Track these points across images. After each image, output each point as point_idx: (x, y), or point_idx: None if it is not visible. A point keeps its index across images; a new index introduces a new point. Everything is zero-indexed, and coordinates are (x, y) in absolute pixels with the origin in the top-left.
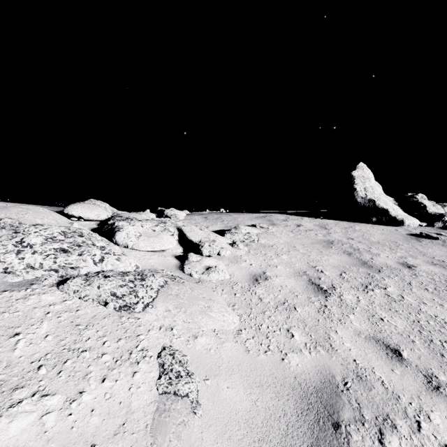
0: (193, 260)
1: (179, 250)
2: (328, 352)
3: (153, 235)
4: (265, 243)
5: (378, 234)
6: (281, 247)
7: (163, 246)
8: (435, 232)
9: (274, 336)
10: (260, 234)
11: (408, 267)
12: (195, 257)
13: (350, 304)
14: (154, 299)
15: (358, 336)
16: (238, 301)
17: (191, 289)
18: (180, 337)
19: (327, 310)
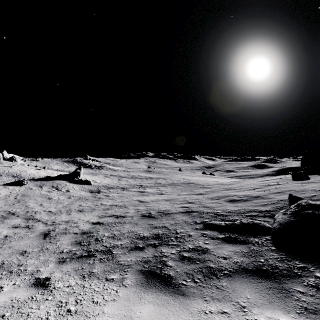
0: None
1: None
2: None
3: None
4: None
5: None
6: None
7: None
8: None
9: None
10: None
11: None
12: None
13: None
14: None
15: None
16: None
17: None
18: None
19: None
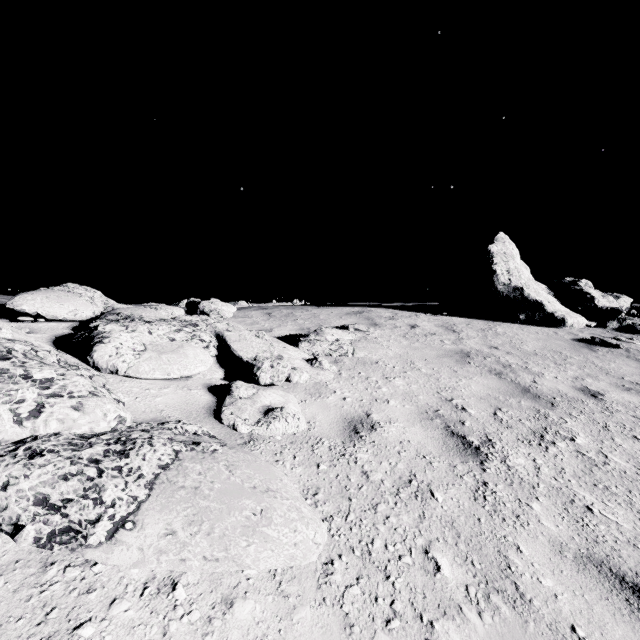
0: (241, 396)
1: (218, 374)
2: (516, 608)
3: (169, 349)
4: (364, 357)
5: (532, 339)
6: (392, 364)
7: (185, 369)
8: (610, 336)
9: (402, 573)
10: (356, 342)
11: (593, 395)
12: (244, 389)
13: (525, 476)
14: (141, 506)
15: (561, 556)
16: (324, 482)
17: (229, 468)
18: (191, 612)
19: (490, 493)
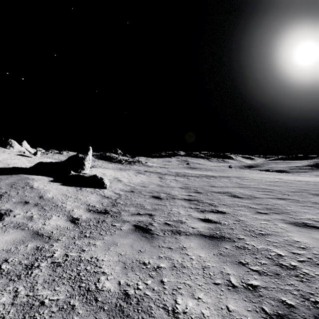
0: None
1: None
2: None
3: None
4: None
5: None
6: None
7: None
8: None
9: None
10: None
11: None
12: None
13: None
14: None
15: None
16: None
17: None
18: None
19: None
